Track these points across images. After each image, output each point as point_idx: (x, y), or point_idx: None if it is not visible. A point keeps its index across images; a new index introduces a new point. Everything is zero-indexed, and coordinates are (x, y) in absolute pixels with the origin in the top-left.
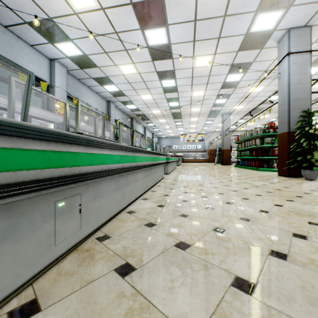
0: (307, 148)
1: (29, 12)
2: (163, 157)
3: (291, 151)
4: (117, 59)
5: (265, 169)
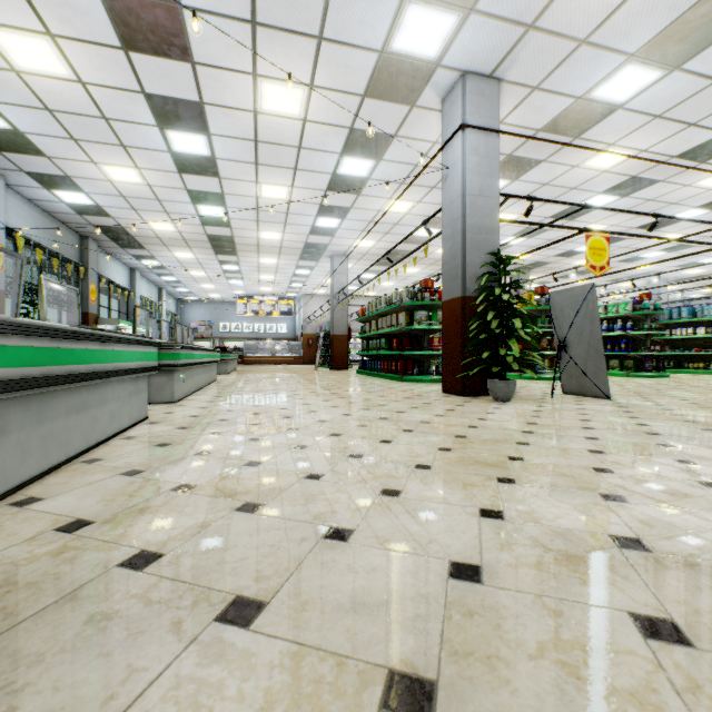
0: (497, 333)
1: None
2: (135, 351)
3: (468, 339)
4: None
5: (417, 379)
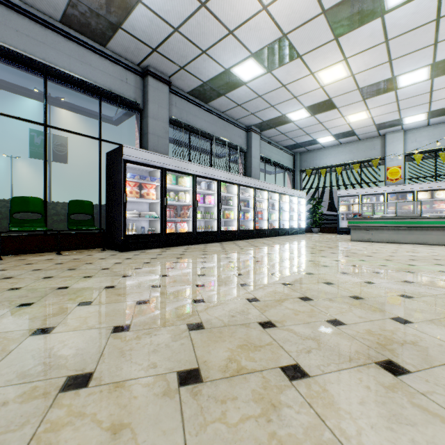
0: None
1: None
2: None
3: None
4: None
5: None
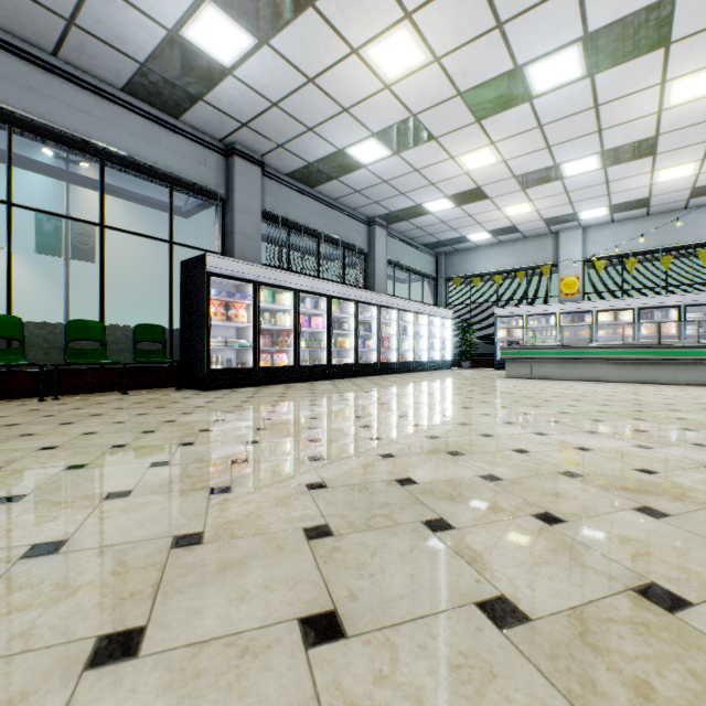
0: None
1: (675, 197)
2: None
3: None
4: None
5: None
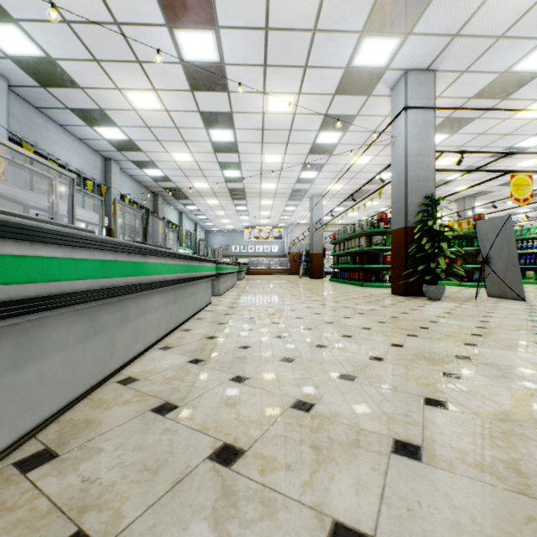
0: (430, 252)
1: None
2: (209, 266)
3: (409, 256)
4: (120, 78)
5: (374, 285)
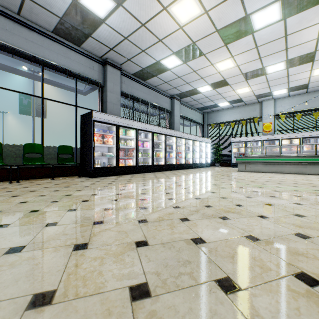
0: None
1: None
2: None
3: None
4: None
5: None
